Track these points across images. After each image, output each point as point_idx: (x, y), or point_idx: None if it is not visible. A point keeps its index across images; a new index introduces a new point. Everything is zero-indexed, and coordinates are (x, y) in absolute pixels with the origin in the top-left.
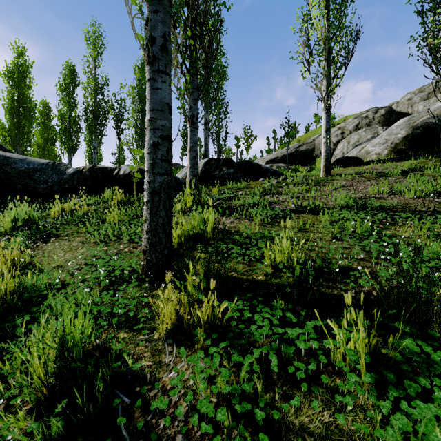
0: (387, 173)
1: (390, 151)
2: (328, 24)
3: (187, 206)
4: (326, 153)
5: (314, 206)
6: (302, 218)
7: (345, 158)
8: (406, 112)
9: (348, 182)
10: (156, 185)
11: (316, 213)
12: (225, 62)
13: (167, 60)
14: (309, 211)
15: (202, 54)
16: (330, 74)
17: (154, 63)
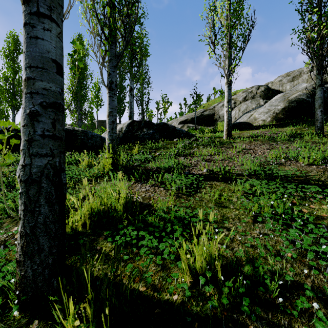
0: (276, 138)
1: (272, 118)
2: (230, 13)
3: (105, 169)
4: (228, 119)
5: (225, 173)
6: (218, 192)
7: (240, 123)
8: (278, 90)
9: (247, 145)
10: (35, 171)
11: (227, 180)
12: (147, 41)
13: (53, 1)
14: (220, 178)
15: (121, 25)
16: (231, 55)
17: (31, 2)
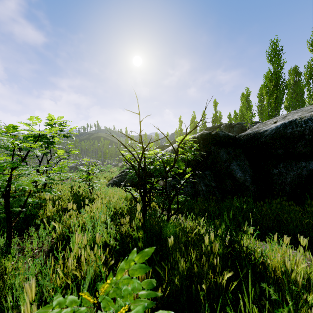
0: None
1: None
2: None
3: None
4: None
5: None
6: None
7: None
8: None
9: None
10: None
11: None
12: None
13: None
14: None
15: None
16: None
17: None
